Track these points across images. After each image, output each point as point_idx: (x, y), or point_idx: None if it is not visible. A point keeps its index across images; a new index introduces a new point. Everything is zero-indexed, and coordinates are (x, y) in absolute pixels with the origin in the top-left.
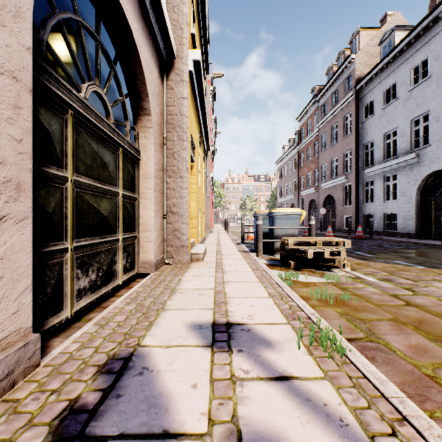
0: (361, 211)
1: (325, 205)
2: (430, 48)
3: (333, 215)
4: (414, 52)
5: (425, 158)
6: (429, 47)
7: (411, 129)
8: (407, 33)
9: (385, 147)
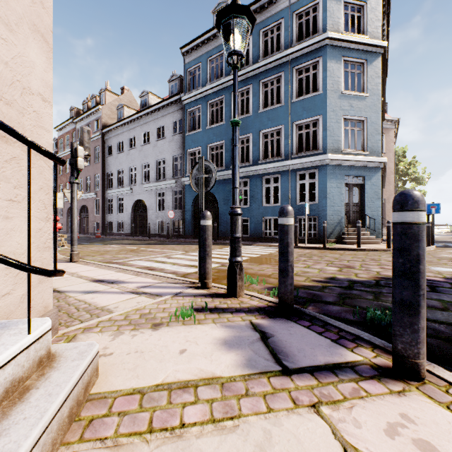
0: (106, 219)
1: (82, 213)
2: (136, 132)
3: (88, 222)
4: (131, 129)
5: (135, 191)
6: (136, 131)
7: (130, 173)
8: (131, 112)
9: (119, 179)
